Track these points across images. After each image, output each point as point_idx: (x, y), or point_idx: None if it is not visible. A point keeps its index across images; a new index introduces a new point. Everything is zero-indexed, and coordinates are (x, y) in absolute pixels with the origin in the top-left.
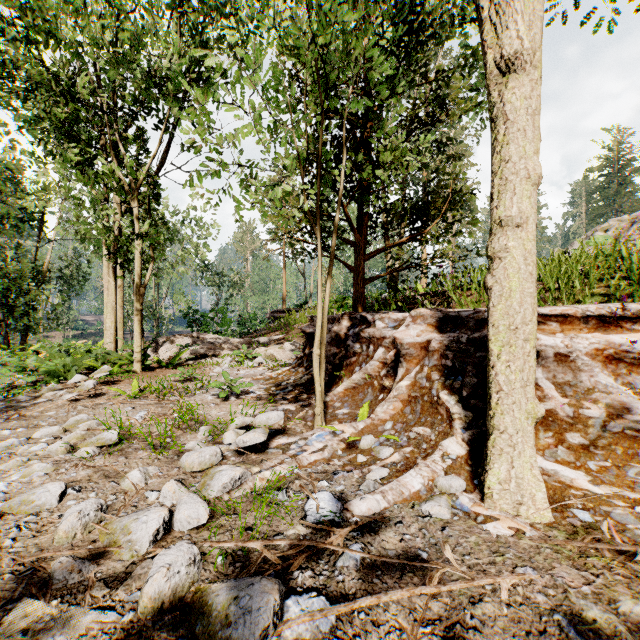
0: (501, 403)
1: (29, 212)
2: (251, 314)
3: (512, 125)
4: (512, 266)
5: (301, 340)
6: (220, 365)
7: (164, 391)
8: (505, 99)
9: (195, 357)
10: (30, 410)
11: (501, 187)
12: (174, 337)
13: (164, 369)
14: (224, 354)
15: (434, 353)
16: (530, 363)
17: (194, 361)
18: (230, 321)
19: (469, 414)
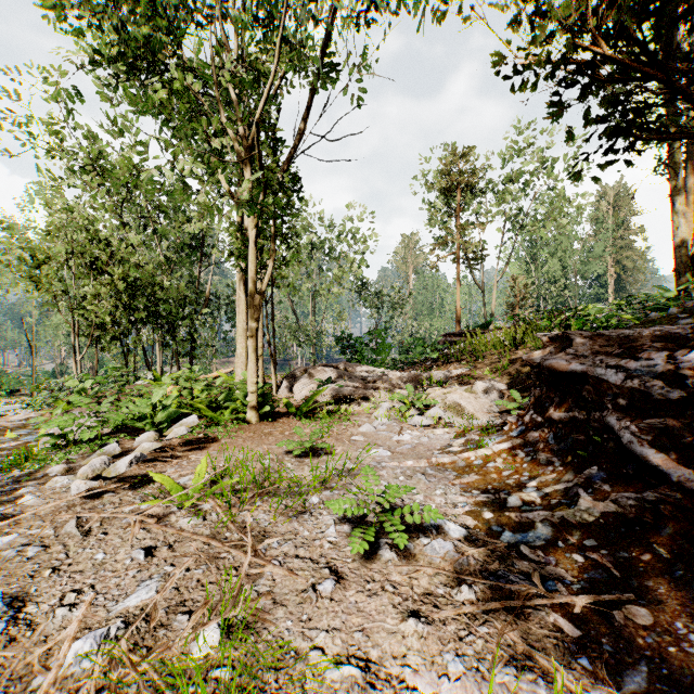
0: None
1: (197, 240)
2: (415, 338)
3: None
4: None
5: (501, 378)
6: (371, 416)
7: (245, 492)
8: None
9: (337, 399)
10: (1, 516)
11: None
12: (313, 368)
13: (290, 418)
14: (378, 396)
15: None
16: None
17: (335, 406)
18: (389, 347)
19: None
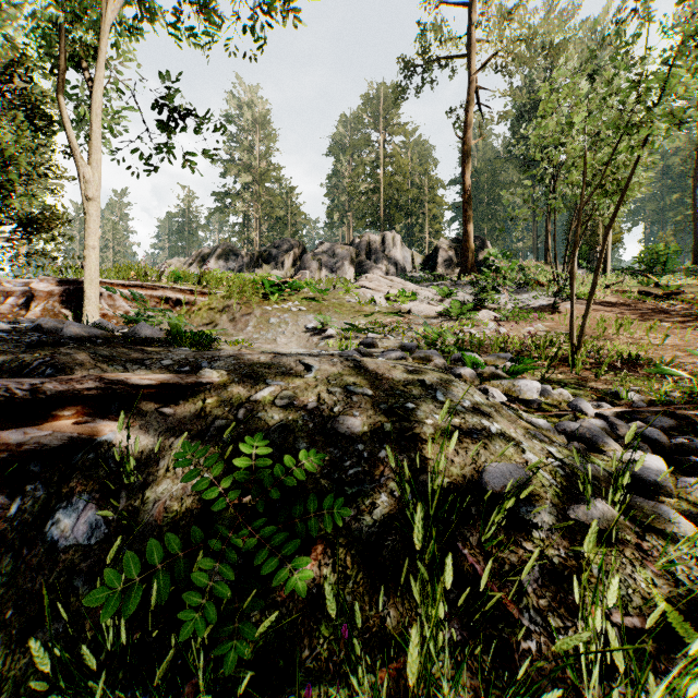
0: (89, 302)
1: None
2: None
3: (92, 218)
4: (92, 261)
5: None
6: None
7: None
8: (90, 209)
9: None
10: None
11: (89, 235)
12: None
13: None
14: None
15: (56, 295)
16: (98, 291)
17: None
18: None
19: (75, 315)
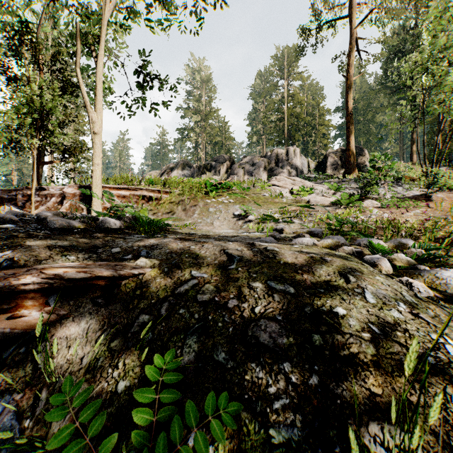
0: (95, 200)
1: None
2: None
3: (97, 145)
4: (97, 173)
5: None
6: None
7: None
8: (96, 139)
9: None
10: None
11: (95, 157)
12: None
13: None
14: None
15: (77, 195)
16: (101, 192)
17: None
18: None
19: (88, 208)
